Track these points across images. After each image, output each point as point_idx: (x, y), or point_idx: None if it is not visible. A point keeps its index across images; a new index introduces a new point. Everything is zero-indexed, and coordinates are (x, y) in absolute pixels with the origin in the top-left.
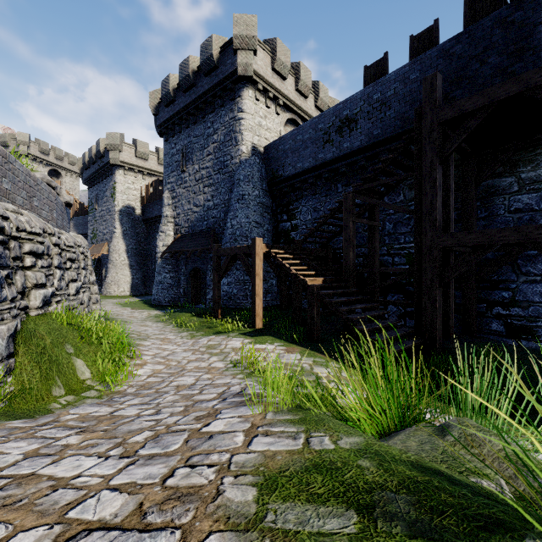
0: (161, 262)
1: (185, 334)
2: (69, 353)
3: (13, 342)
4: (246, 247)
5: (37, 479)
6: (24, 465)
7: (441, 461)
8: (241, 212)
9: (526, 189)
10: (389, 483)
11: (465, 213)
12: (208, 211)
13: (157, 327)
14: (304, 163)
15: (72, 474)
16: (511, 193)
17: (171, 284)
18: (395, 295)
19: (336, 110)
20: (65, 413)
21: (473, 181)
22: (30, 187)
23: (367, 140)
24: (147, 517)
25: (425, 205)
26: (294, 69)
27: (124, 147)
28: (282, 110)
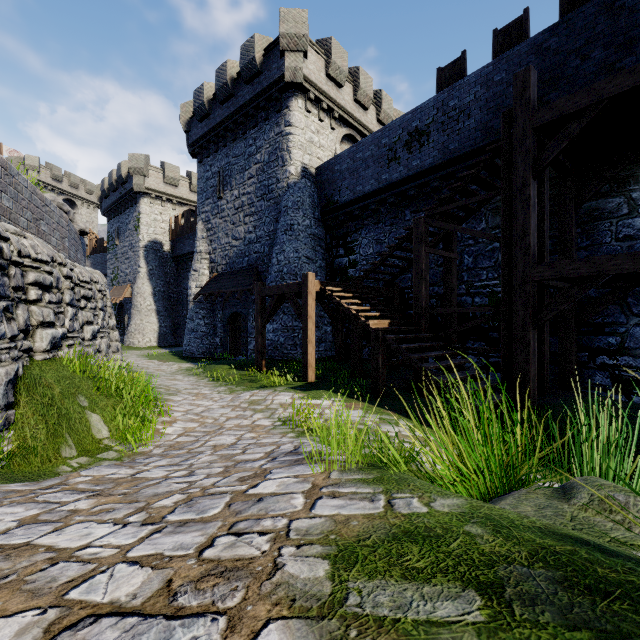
0: (194, 307)
1: (223, 388)
2: (82, 406)
3: (14, 390)
4: (296, 284)
5: (32, 550)
6: (18, 533)
7: (573, 529)
8: (289, 245)
9: (638, 211)
10: (516, 554)
11: (562, 242)
12: (250, 245)
13: (190, 381)
14: (365, 185)
15: (78, 544)
16: (620, 217)
17: (206, 332)
18: (475, 342)
19: (404, 121)
20: (75, 475)
21: (573, 203)
22: (37, 208)
23: (441, 156)
24: (178, 599)
25: (516, 229)
26: (352, 75)
27: (151, 171)
28: (338, 124)
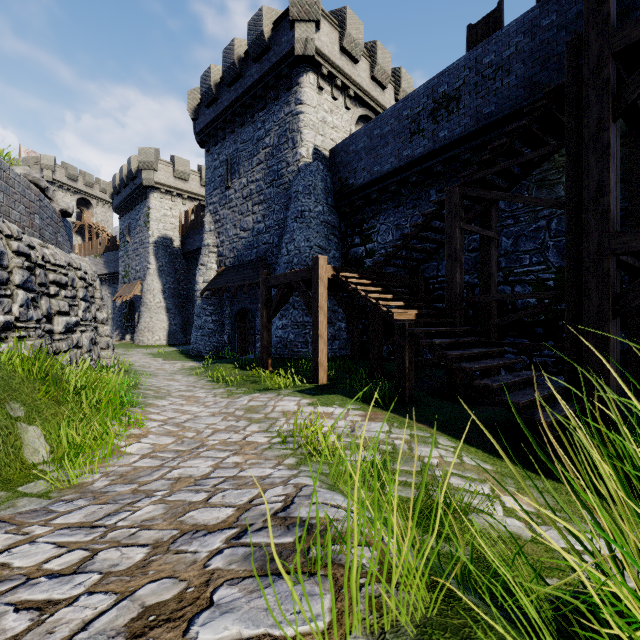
0: (201, 303)
1: (221, 390)
2: (13, 417)
3: None
4: (305, 271)
5: None
6: None
7: None
8: (300, 233)
9: None
10: None
11: (634, 213)
12: (258, 235)
13: (187, 381)
14: (383, 164)
15: None
16: None
17: (213, 329)
18: (515, 339)
19: (428, 88)
20: None
21: None
22: None
23: (473, 122)
24: None
25: (587, 188)
26: (368, 50)
27: (160, 165)
28: (353, 104)
